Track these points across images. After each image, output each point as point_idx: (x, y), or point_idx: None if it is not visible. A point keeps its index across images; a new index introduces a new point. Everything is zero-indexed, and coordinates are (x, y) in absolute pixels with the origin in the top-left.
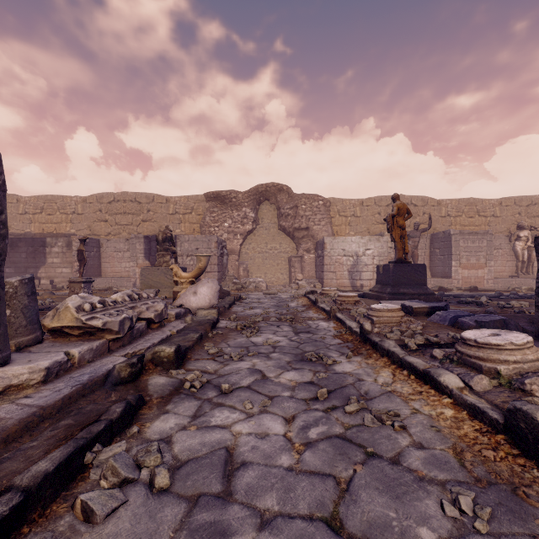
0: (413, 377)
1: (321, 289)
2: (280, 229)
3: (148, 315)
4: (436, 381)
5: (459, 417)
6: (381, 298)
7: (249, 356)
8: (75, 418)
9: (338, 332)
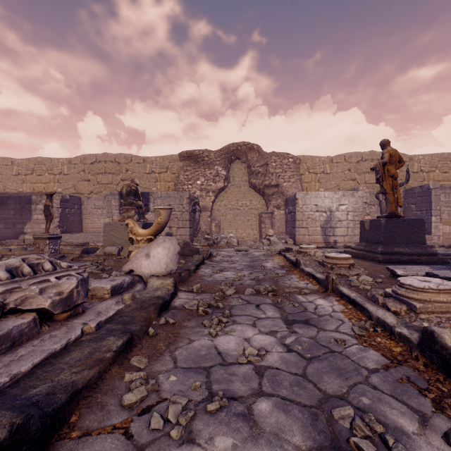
0: None
1: (293, 245)
2: (251, 186)
3: (39, 303)
4: None
5: None
6: (370, 258)
7: (209, 415)
8: None
9: (360, 327)
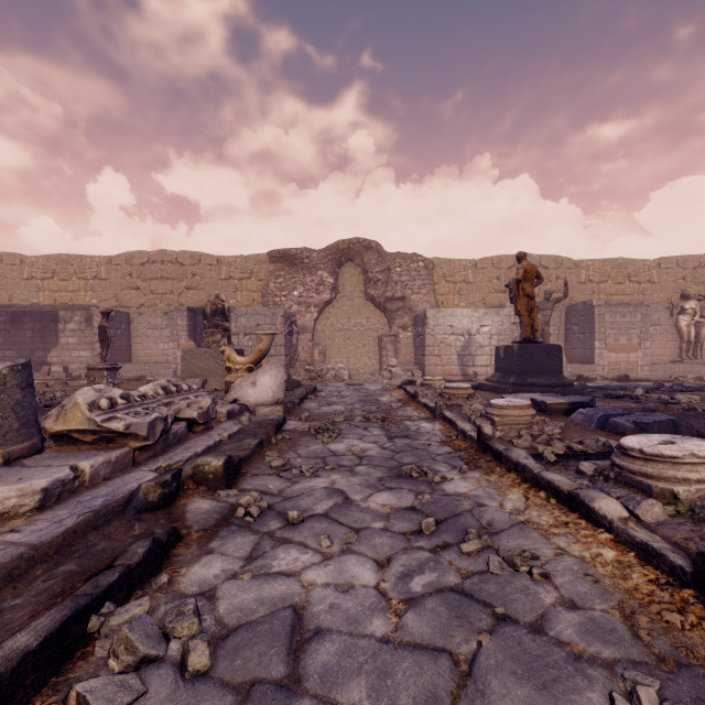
0: (553, 501)
1: (421, 378)
2: (368, 299)
3: (189, 414)
4: (588, 509)
5: (624, 561)
6: (502, 390)
7: (327, 470)
8: (80, 561)
9: (446, 436)
